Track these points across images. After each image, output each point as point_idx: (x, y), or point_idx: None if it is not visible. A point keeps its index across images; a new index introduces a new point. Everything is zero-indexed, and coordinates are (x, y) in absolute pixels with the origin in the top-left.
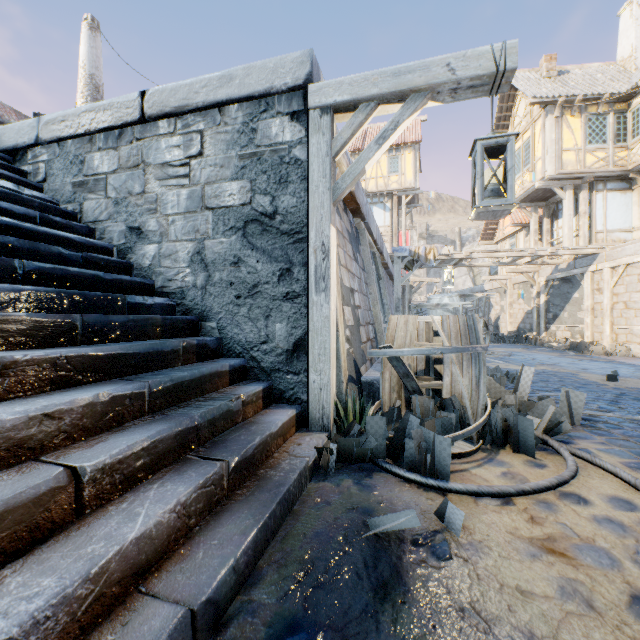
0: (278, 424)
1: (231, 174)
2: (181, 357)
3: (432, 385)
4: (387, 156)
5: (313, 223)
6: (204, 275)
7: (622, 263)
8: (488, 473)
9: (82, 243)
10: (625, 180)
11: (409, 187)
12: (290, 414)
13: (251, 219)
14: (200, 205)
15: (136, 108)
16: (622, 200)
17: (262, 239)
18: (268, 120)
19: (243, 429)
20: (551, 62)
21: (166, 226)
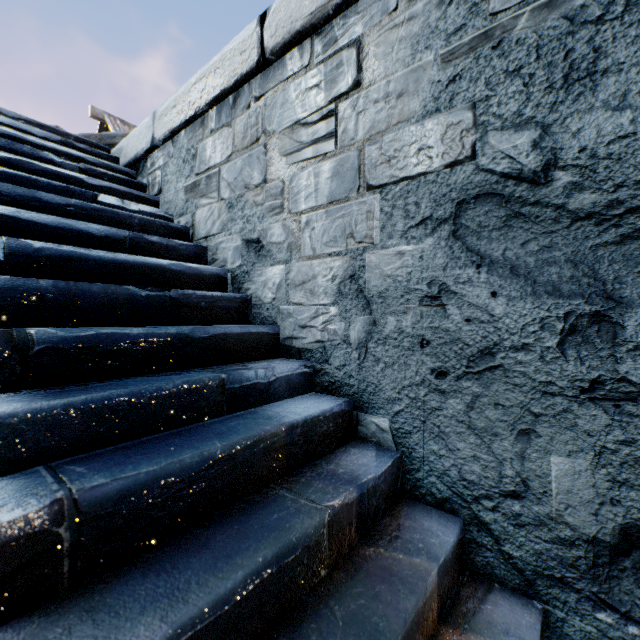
0: None
1: (422, 104)
2: (324, 551)
3: None
4: None
5: None
6: (363, 320)
7: None
8: None
9: (181, 272)
10: None
11: None
12: None
13: (474, 194)
14: (355, 184)
15: (253, 46)
16: None
17: (506, 238)
18: None
19: None
20: None
21: (296, 232)
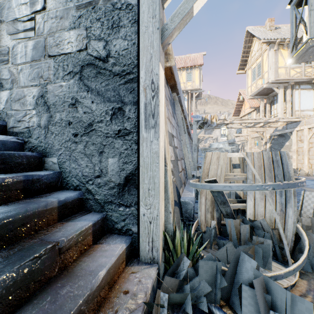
0: (100, 275)
1: (69, 24)
2: None
3: (237, 206)
4: (185, 72)
5: (143, 62)
6: (46, 116)
7: None
8: None
9: None
10: (310, 84)
11: (197, 88)
12: (118, 252)
13: (86, 63)
14: (43, 54)
15: None
16: (308, 94)
17: (96, 81)
18: None
19: (49, 296)
20: (271, 22)
21: (16, 74)
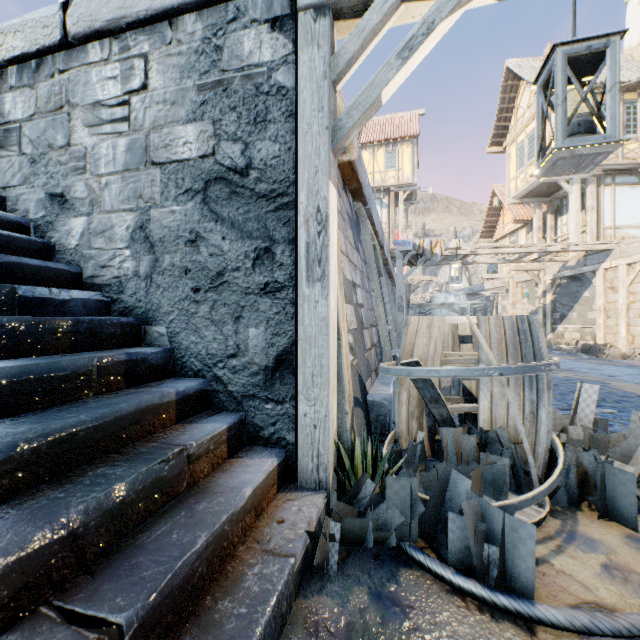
0: (246, 493)
1: (186, 113)
2: (94, 383)
3: (463, 409)
4: (384, 150)
5: (304, 179)
6: (149, 259)
7: (639, 259)
8: (581, 568)
9: None
10: (634, 174)
11: (407, 183)
12: (268, 468)
13: (214, 177)
14: (144, 160)
15: (56, 26)
16: (631, 195)
17: (230, 206)
18: (238, 32)
19: (183, 511)
20: None
21: (98, 191)
